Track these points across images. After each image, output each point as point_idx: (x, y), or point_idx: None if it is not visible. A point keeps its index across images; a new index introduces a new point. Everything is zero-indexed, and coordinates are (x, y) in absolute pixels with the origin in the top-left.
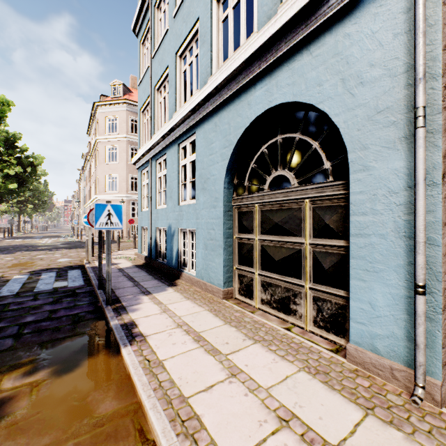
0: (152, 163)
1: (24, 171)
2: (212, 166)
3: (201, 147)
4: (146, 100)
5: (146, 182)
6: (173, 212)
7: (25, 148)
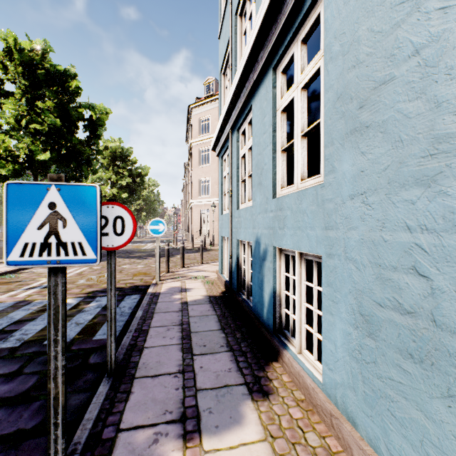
0: (233, 137)
1: (134, 182)
2: (405, 22)
3: (346, 2)
4: (226, 48)
5: (227, 172)
6: (263, 212)
7: (135, 161)
